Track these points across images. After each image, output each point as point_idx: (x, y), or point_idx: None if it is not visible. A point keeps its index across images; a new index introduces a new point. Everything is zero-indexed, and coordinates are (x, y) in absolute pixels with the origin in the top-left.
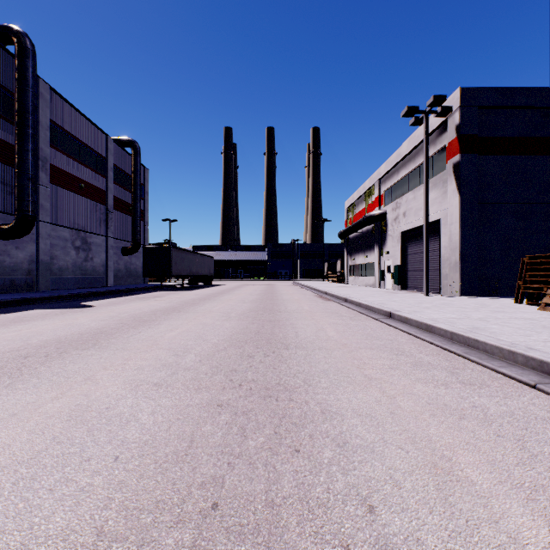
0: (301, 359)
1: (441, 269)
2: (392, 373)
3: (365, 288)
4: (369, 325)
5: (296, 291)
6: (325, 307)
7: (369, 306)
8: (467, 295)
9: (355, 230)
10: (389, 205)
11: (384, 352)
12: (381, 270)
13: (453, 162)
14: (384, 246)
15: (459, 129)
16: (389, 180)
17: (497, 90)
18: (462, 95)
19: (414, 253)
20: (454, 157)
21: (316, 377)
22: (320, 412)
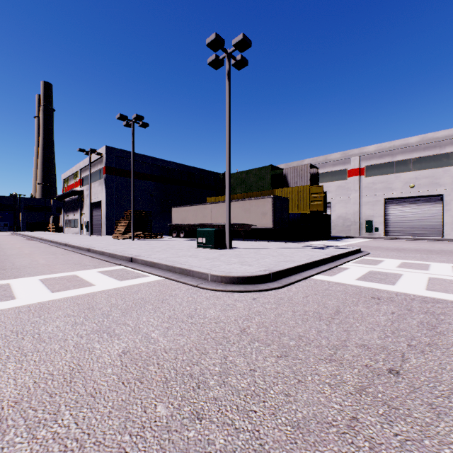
0: (1, 249)
1: (102, 224)
2: (28, 249)
3: (68, 234)
4: (39, 244)
5: (12, 238)
6: (25, 242)
7: (47, 240)
8: (110, 235)
9: (67, 197)
10: (85, 187)
11: (32, 247)
12: (81, 223)
13: (104, 177)
14: (83, 209)
15: (106, 163)
16: (85, 172)
17: (122, 150)
18: (107, 149)
19: (95, 215)
20: (105, 175)
21: (4, 250)
22: (3, 251)
